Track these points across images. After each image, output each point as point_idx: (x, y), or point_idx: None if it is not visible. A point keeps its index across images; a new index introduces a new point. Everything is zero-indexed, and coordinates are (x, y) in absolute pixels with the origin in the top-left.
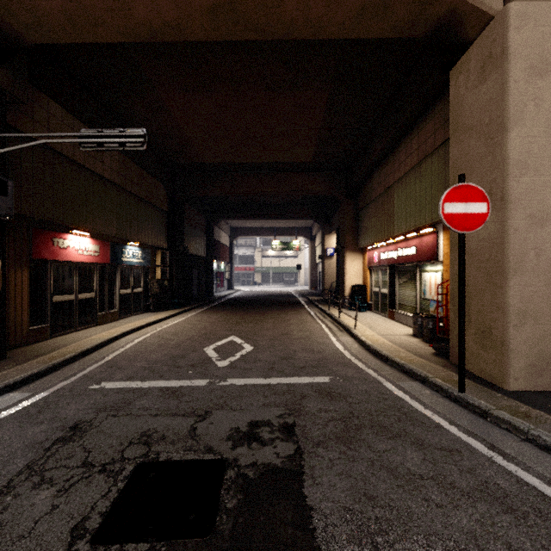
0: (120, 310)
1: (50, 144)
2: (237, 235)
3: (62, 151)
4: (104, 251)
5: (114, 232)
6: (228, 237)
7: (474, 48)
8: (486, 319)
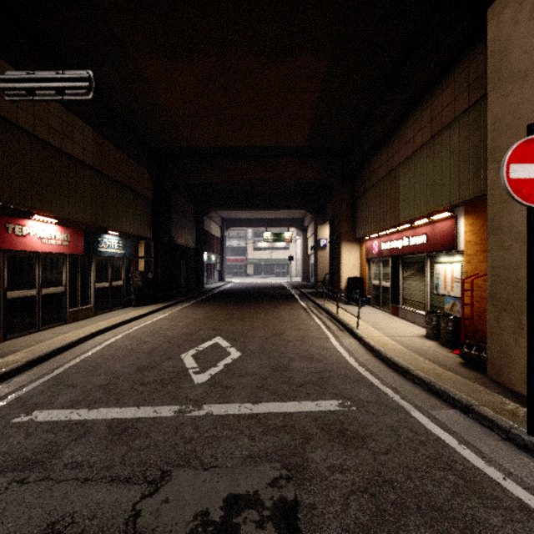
0: (96, 305)
1: (0, 112)
2: (228, 226)
3: (18, 122)
4: (76, 240)
5: (87, 219)
6: (219, 228)
7: None
8: None
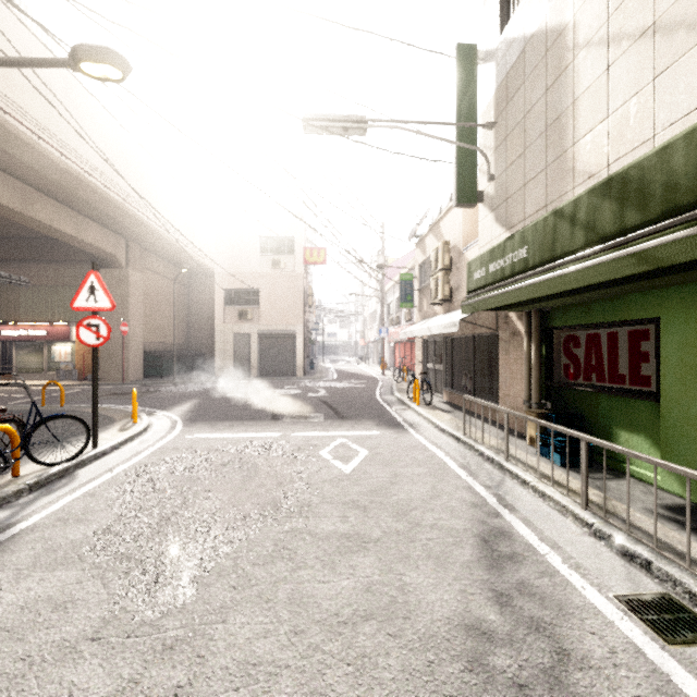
0: None
1: None
2: None
3: None
4: None
5: None
6: None
7: (115, 271)
8: (121, 362)
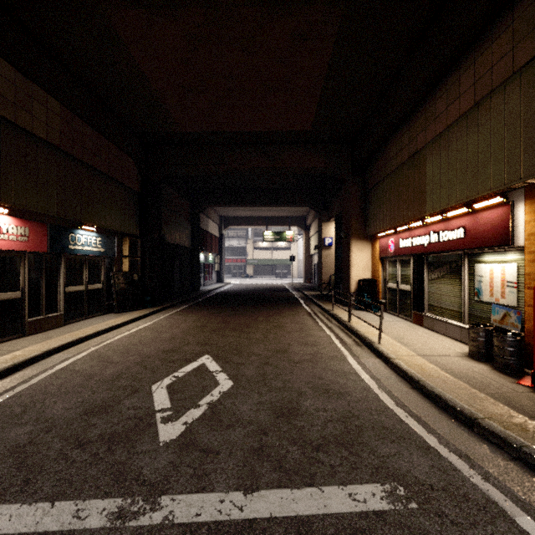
0: (66, 312)
1: None
2: (227, 225)
3: None
4: (38, 236)
5: (53, 210)
6: (217, 226)
7: None
8: None
